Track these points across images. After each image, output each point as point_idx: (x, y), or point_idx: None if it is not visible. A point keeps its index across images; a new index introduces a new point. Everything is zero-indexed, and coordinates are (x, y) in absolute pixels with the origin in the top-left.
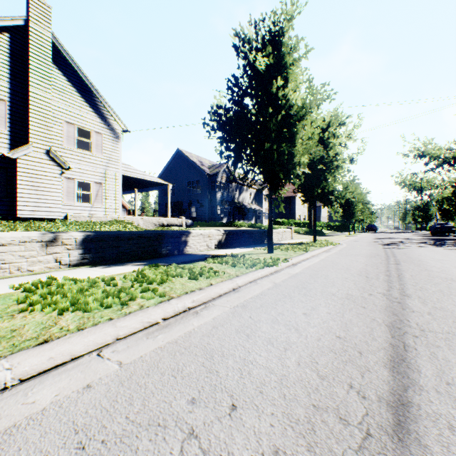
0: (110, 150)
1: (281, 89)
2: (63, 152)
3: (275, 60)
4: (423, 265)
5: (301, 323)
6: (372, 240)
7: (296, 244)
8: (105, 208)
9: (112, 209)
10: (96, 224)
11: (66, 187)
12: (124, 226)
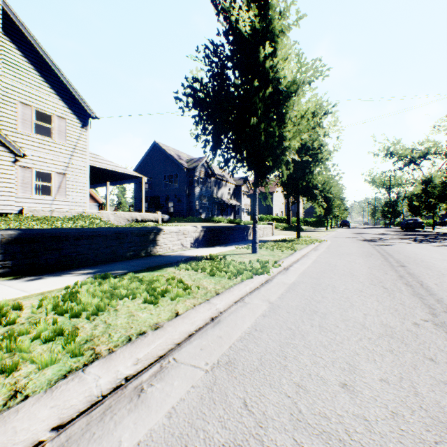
0: (76, 138)
1: (269, 58)
2: (17, 137)
3: (261, 24)
4: (433, 267)
5: (354, 426)
6: (352, 236)
7: (280, 241)
8: (69, 201)
9: (78, 202)
10: (58, 219)
11: (21, 176)
12: (91, 221)
